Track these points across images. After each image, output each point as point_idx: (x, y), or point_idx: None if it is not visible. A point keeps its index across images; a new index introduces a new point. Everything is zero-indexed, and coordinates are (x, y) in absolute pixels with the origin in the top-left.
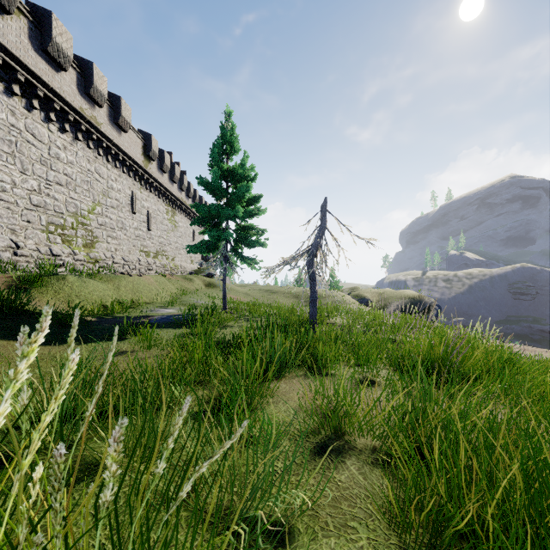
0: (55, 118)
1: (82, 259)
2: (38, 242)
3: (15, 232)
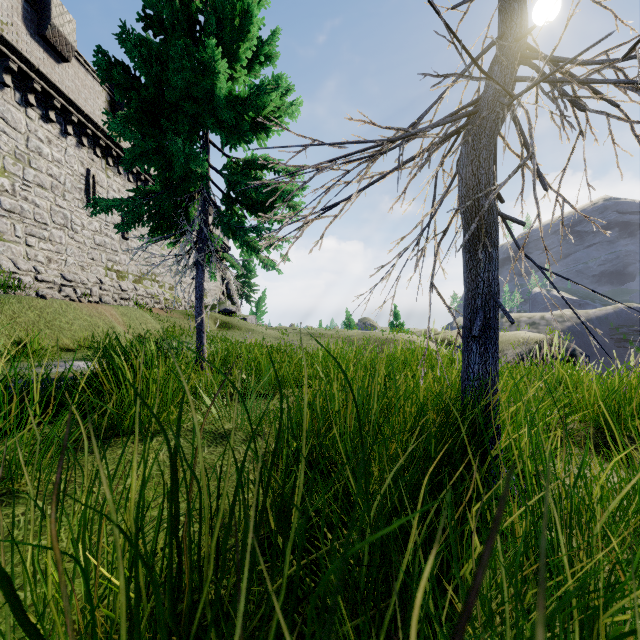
0: None
1: None
2: None
3: None
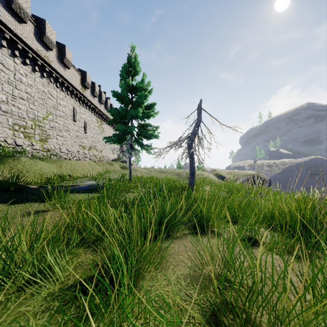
0: (19, 54)
1: (37, 148)
2: (6, 136)
3: None
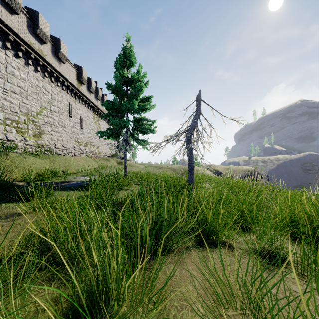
0: (11, 47)
1: (31, 144)
2: None
3: None
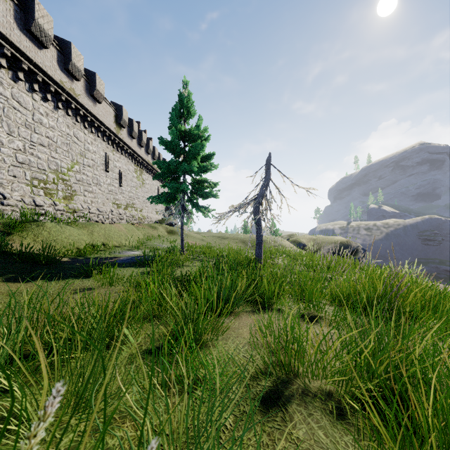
0: (38, 88)
1: (61, 209)
2: (23, 194)
3: (2, 185)
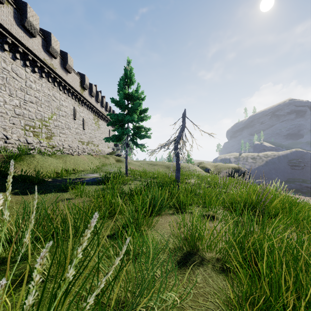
0: (29, 64)
1: (44, 145)
2: (19, 136)
3: (5, 130)
